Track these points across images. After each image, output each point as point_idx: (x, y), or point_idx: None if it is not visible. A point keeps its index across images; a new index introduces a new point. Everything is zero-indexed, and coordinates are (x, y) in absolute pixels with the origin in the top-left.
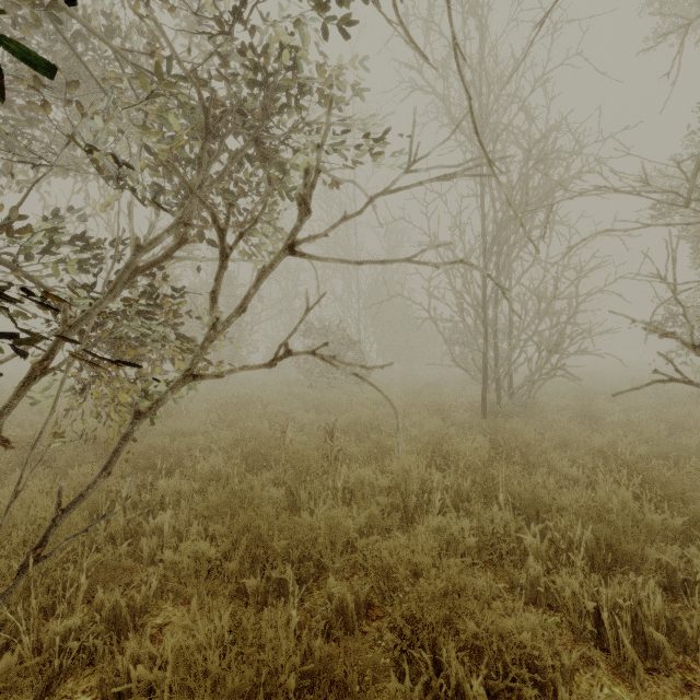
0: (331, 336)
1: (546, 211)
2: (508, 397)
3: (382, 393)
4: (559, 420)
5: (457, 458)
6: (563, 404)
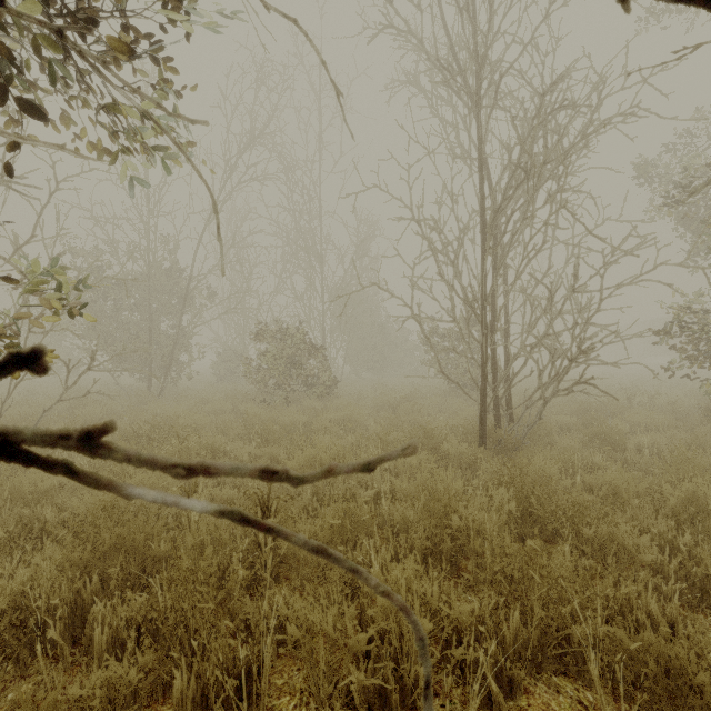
0: (289, 340)
1: (559, 181)
2: (506, 416)
3: (365, 575)
4: (575, 447)
5: (490, 560)
6: (565, 421)
